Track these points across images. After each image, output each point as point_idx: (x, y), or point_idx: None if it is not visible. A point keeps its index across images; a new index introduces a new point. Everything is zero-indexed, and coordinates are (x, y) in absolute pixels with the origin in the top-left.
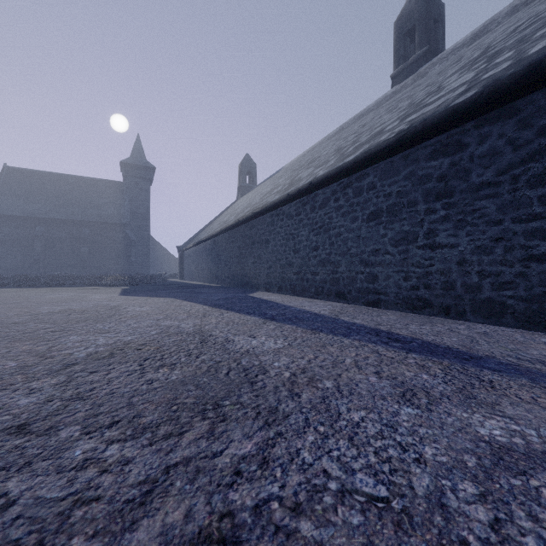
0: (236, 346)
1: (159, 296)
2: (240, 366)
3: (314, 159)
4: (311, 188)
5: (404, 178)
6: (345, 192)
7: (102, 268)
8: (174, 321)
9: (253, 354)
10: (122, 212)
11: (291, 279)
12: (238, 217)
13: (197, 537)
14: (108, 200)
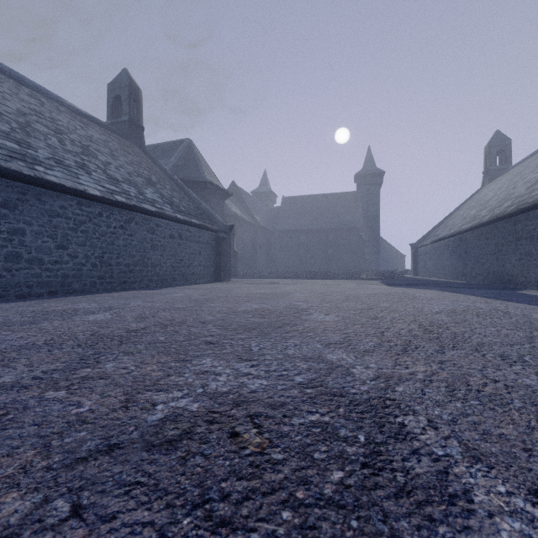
0: (536, 317)
1: (423, 288)
2: None
3: None
4: None
5: None
6: None
7: (342, 265)
8: (466, 303)
9: None
10: (356, 217)
11: None
12: (494, 212)
13: None
14: (346, 209)
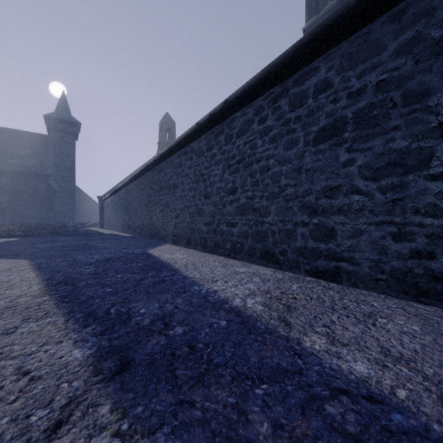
0: None
1: (17, 256)
2: None
3: None
4: (227, 110)
5: (396, 54)
6: (275, 106)
7: (24, 217)
8: None
9: None
10: (45, 163)
11: (201, 231)
12: None
13: None
14: (31, 152)
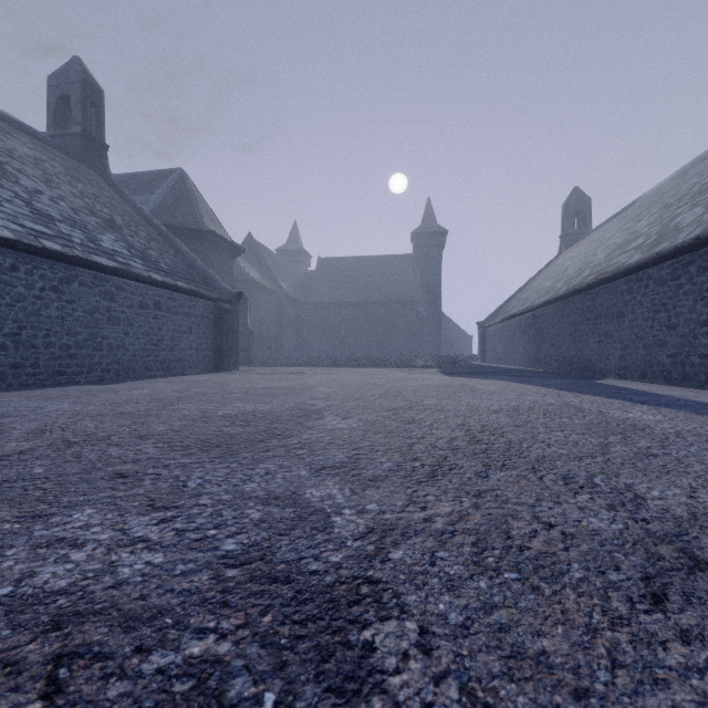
0: (614, 415)
1: (487, 378)
2: (625, 423)
3: (705, 186)
4: (699, 245)
5: None
6: None
7: (395, 349)
8: (534, 397)
9: (634, 420)
10: (413, 287)
11: (662, 363)
12: (571, 284)
13: (638, 453)
14: (400, 277)
